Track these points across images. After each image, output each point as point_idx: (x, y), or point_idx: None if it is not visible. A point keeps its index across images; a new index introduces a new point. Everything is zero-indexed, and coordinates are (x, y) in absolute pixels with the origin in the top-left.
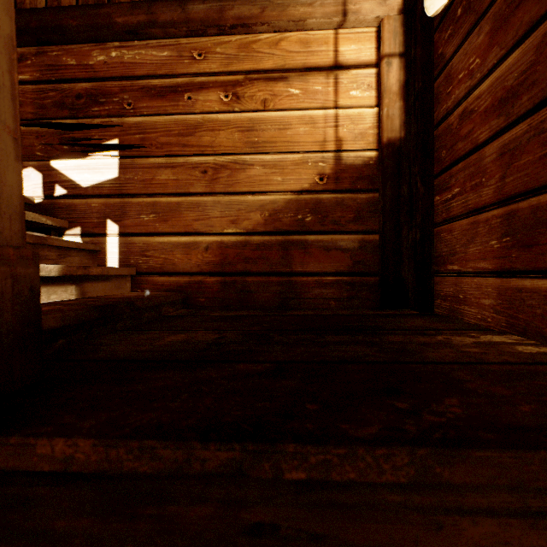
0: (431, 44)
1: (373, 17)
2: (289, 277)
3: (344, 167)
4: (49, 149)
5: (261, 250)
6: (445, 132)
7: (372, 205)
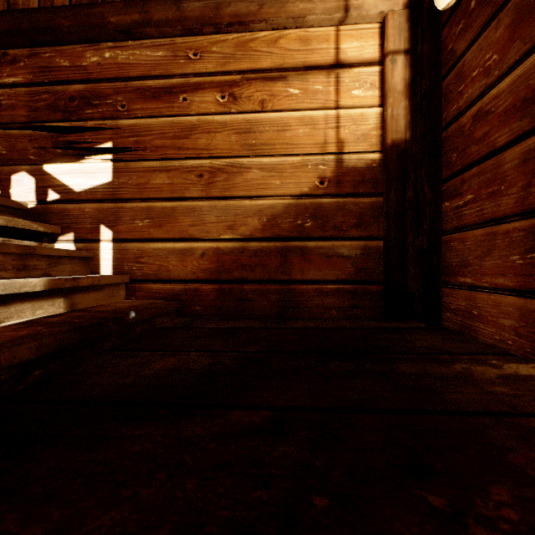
0: (439, 40)
1: (377, 12)
2: (288, 285)
3: (345, 170)
4: (43, 152)
5: (259, 257)
6: (456, 133)
7: (375, 210)
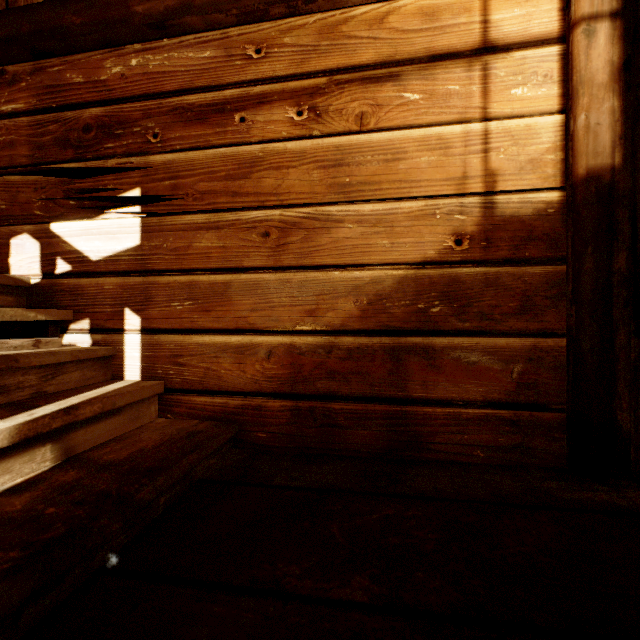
0: None
1: None
2: (402, 405)
3: (499, 220)
4: (51, 205)
5: (356, 360)
6: None
7: (552, 286)
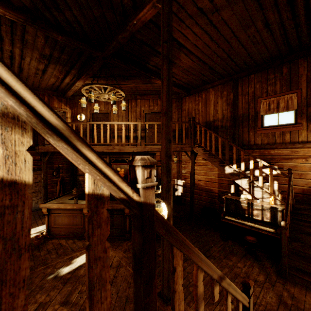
0: None
1: None
2: None
3: None
4: None
5: None
6: None
7: None
